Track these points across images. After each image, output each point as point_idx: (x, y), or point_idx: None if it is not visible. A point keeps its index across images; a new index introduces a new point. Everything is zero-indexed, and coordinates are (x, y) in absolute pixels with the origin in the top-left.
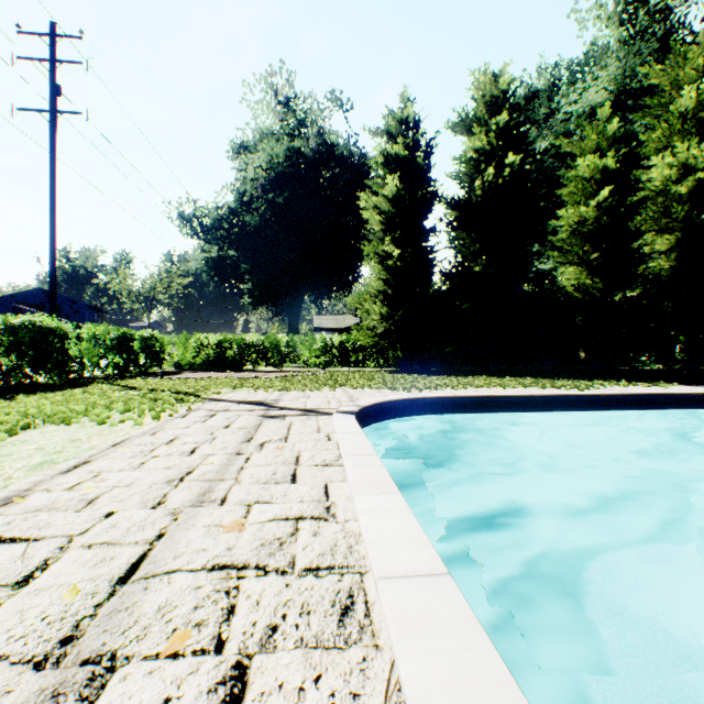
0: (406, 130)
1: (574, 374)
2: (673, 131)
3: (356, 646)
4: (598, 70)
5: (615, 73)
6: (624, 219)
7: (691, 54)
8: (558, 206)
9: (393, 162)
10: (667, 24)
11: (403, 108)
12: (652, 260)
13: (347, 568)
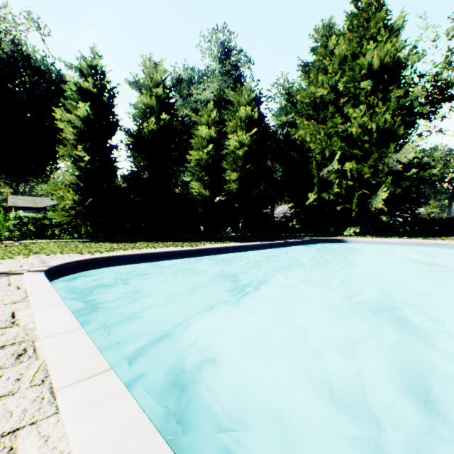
0: (96, 74)
1: (196, 239)
2: (238, 125)
3: (26, 362)
4: (210, 83)
5: (217, 87)
6: (219, 162)
7: (244, 92)
8: (192, 147)
9: (85, 93)
10: (238, 73)
11: (93, 58)
12: (231, 183)
13: (24, 341)
